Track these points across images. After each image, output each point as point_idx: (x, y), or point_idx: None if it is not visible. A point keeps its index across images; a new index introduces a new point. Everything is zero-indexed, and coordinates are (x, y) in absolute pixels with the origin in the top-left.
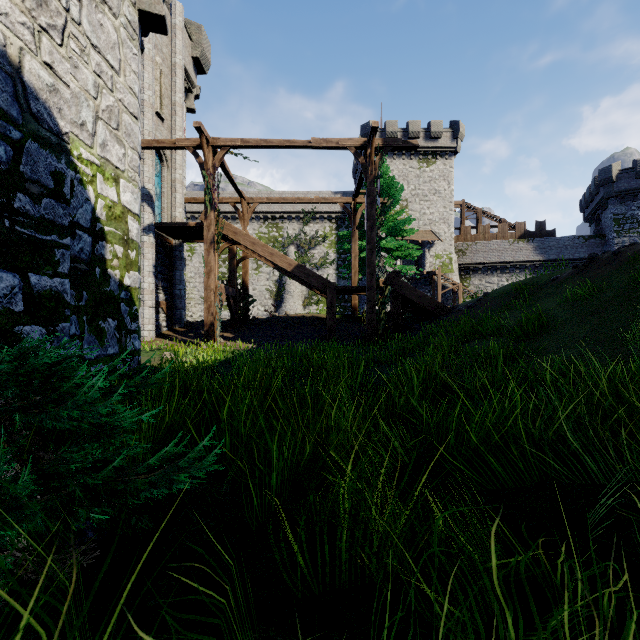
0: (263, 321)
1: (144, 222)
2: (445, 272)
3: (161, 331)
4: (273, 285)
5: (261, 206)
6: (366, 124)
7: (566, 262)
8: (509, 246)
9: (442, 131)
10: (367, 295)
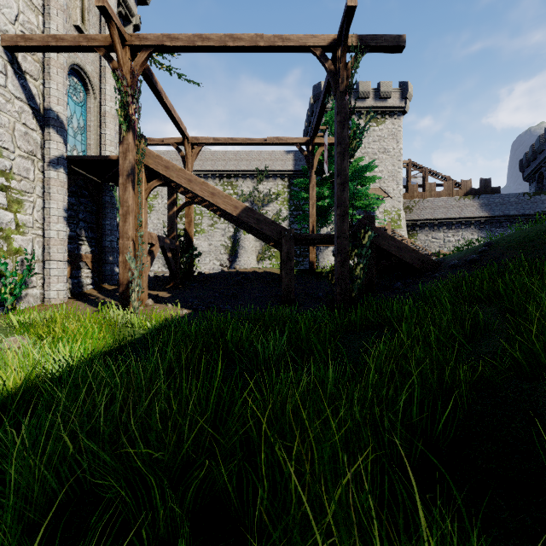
0: (209, 277)
1: (51, 153)
2: (394, 228)
3: (82, 290)
4: (228, 241)
5: (216, 165)
6: (318, 84)
7: (511, 218)
8: (455, 203)
9: (391, 91)
10: (337, 245)
